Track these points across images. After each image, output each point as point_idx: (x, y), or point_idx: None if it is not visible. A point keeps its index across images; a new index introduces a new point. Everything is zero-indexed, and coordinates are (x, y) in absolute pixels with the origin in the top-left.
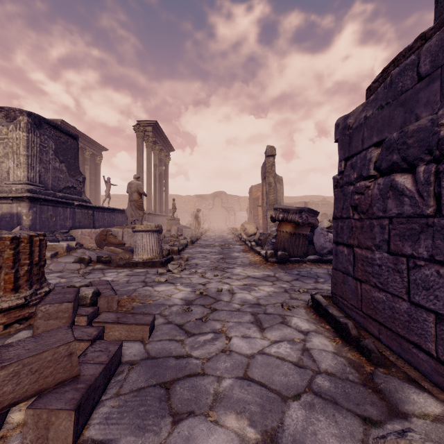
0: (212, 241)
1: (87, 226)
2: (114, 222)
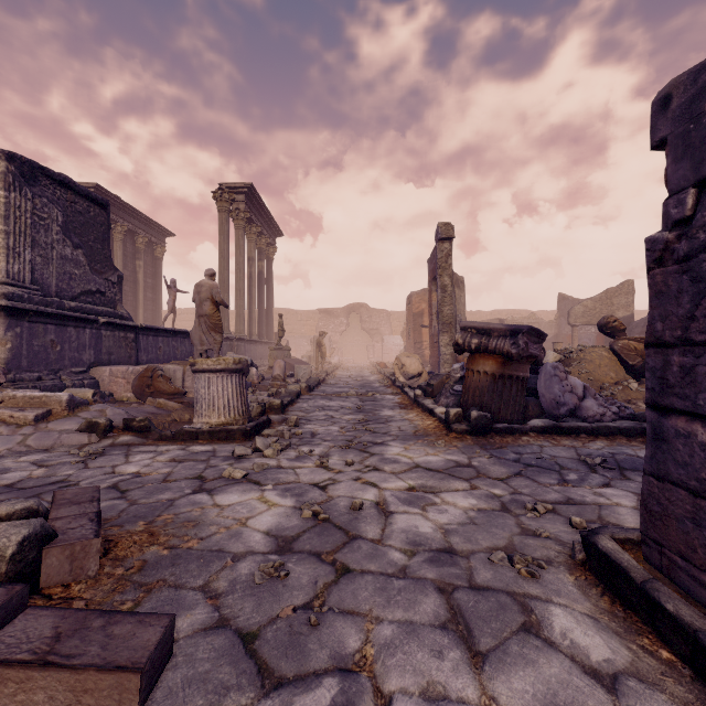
0: (345, 385)
1: (123, 361)
2: (176, 353)
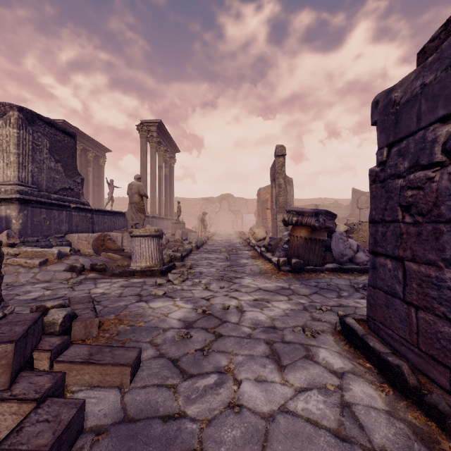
0: (219, 245)
1: (85, 230)
2: (115, 226)
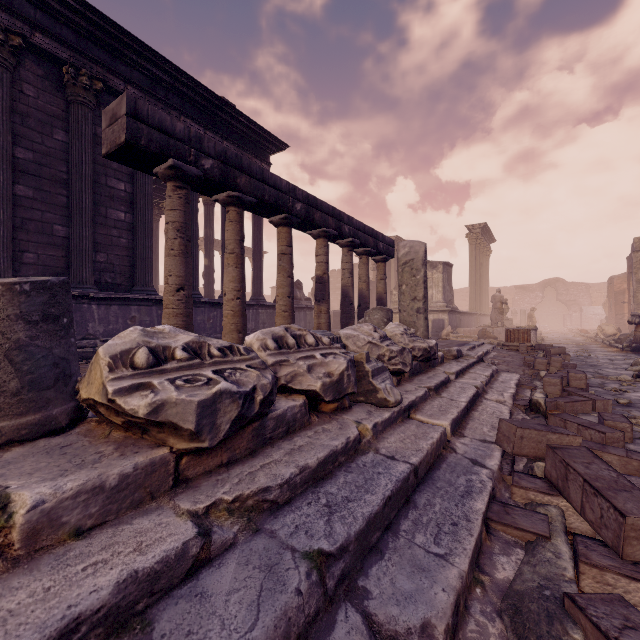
0: (560, 341)
1: (459, 326)
2: (464, 323)
